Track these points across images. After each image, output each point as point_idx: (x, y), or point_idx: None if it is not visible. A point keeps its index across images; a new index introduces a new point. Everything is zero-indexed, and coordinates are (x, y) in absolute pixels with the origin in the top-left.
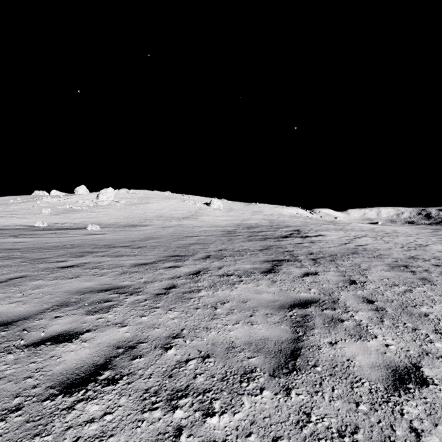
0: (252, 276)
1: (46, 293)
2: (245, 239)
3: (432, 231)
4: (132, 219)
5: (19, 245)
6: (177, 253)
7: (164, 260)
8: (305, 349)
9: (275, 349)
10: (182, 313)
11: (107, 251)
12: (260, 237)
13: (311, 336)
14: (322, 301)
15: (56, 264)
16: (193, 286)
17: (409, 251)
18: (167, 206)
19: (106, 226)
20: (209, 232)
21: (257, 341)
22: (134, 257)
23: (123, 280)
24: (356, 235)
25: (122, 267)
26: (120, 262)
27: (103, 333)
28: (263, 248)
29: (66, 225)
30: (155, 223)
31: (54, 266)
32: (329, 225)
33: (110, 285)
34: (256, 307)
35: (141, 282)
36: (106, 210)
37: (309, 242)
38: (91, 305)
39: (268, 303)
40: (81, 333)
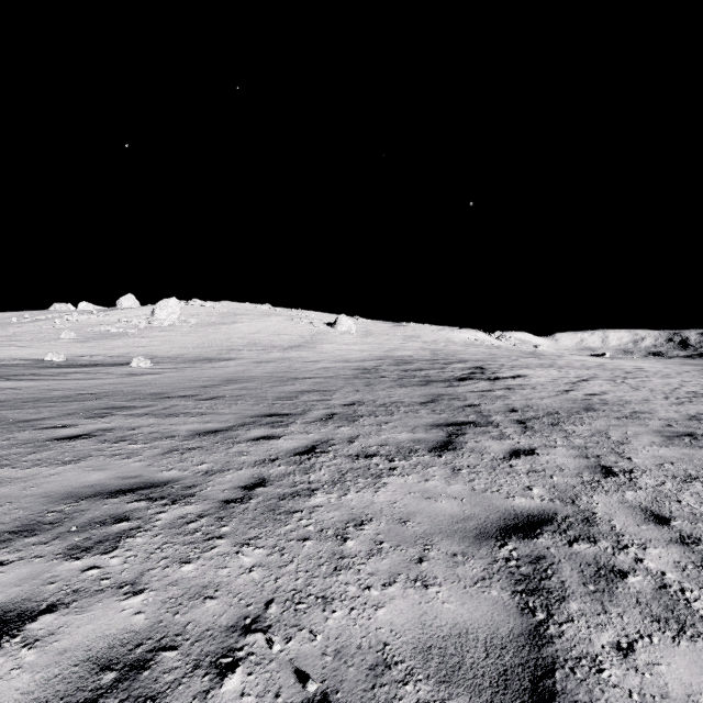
0: (413, 458)
1: (3, 500)
2: (394, 383)
3: (699, 368)
4: (207, 350)
5: (4, 394)
6: (275, 410)
7: (250, 424)
8: (563, 669)
9: (491, 672)
10: (272, 554)
11: (153, 406)
12: (418, 379)
13: (566, 624)
14: (562, 518)
15: (52, 431)
16: (299, 482)
17: (681, 404)
18: (265, 327)
19: (164, 361)
20: (333, 370)
21: (444, 642)
22: (198, 418)
23: (165, 468)
24: (579, 375)
25: (171, 438)
26: (171, 427)
27: (84, 617)
28: (427, 401)
29: (98, 359)
30: (245, 355)
31: (46, 436)
32: (529, 359)
33: (137, 479)
34: (429, 536)
35: (199, 473)
36: (165, 334)
37: (504, 389)
38: (83, 531)
39: (454, 524)
40: (33, 615)
